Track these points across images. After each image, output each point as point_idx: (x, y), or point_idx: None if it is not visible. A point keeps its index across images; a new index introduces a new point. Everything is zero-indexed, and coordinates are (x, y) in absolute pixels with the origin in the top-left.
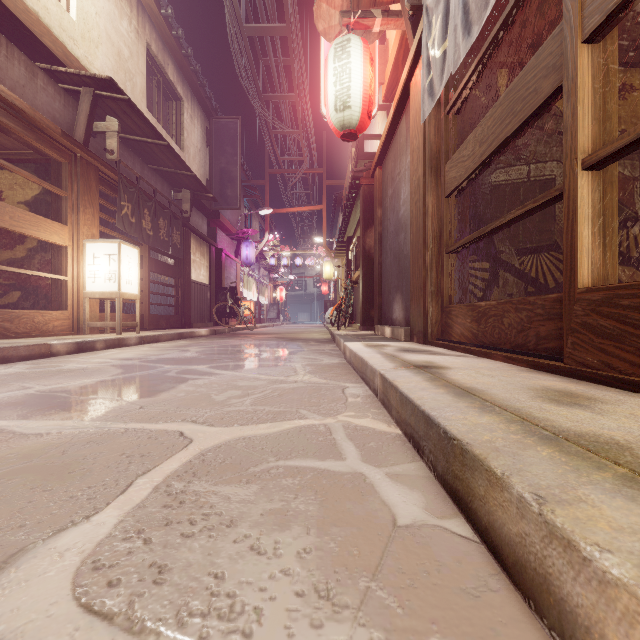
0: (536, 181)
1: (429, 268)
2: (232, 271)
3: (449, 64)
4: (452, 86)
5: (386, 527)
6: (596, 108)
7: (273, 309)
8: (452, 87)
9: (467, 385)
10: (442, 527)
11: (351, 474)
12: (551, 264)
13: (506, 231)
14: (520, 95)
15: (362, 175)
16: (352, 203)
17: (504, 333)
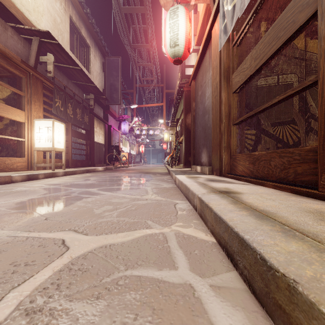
0: (282, 85)
1: (223, 133)
2: (116, 137)
3: (237, 11)
4: (236, 30)
5: None
6: None
7: (138, 157)
8: (236, 31)
9: (261, 208)
10: None
11: (182, 286)
12: (291, 131)
13: (266, 113)
14: (282, 26)
15: (184, 85)
16: (179, 101)
17: (271, 170)
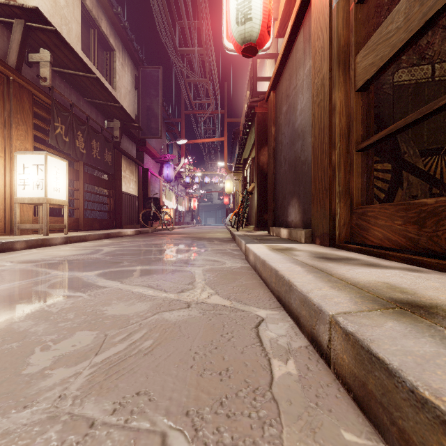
0: (442, 81)
1: (337, 167)
2: (156, 186)
3: None
4: None
5: None
6: None
7: (188, 215)
8: None
9: None
10: None
11: None
12: None
13: (411, 132)
14: None
15: (257, 105)
16: (248, 131)
17: None
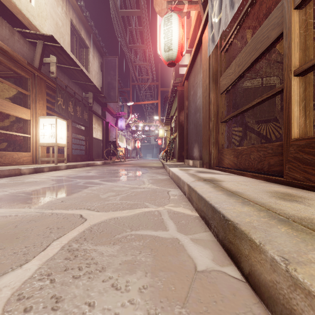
0: (266, 86)
1: (212, 130)
2: (113, 133)
3: (222, 25)
4: (223, 38)
5: (191, 272)
6: (301, 43)
7: (134, 152)
8: (223, 38)
9: (233, 190)
10: (223, 272)
11: (171, 239)
12: (273, 128)
13: (251, 111)
14: (259, 40)
15: (178, 85)
16: (173, 99)
17: (251, 163)
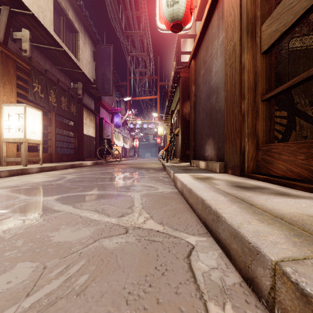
0: None
1: (246, 114)
2: (109, 130)
3: None
4: None
5: None
6: None
7: (132, 151)
8: None
9: None
10: None
11: None
12: None
13: (303, 86)
14: None
15: (181, 71)
16: (174, 90)
17: None
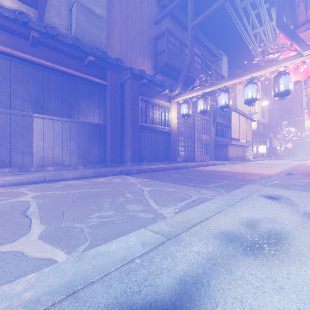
0: None
1: None
2: (273, 142)
3: None
4: None
5: None
6: None
7: (286, 151)
8: None
9: None
10: None
11: None
12: None
13: None
14: None
15: None
16: None
17: None
